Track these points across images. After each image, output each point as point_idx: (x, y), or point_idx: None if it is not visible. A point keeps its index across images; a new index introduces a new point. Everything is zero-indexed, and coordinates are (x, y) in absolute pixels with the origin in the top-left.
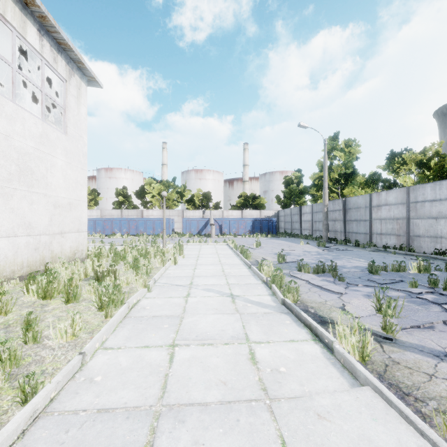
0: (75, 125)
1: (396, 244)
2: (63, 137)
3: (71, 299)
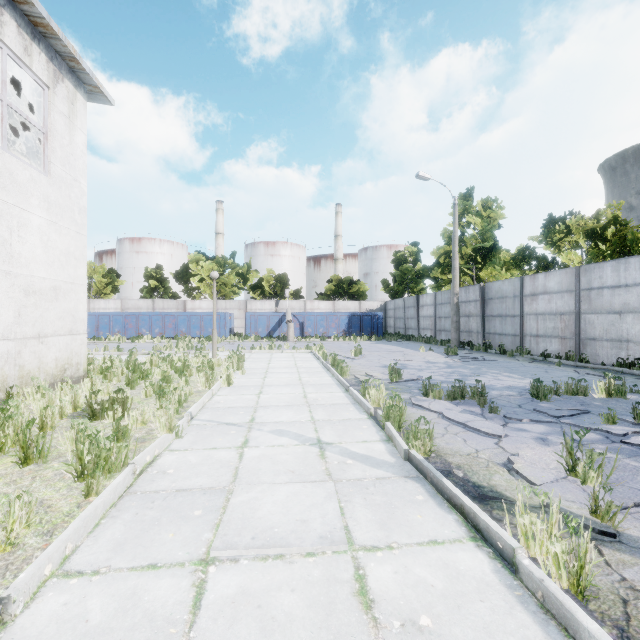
0: (64, 161)
1: (560, 351)
2: (43, 180)
3: (33, 456)
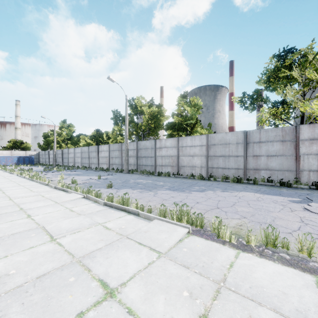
0: None
1: (73, 165)
2: None
3: None
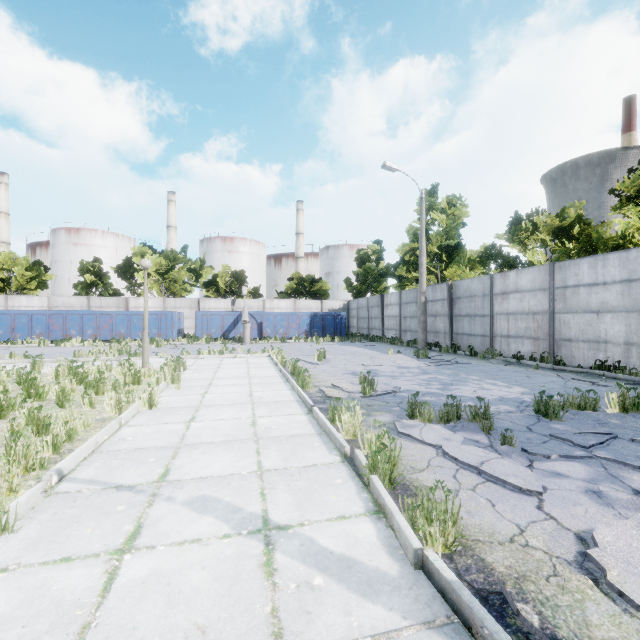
0: None
1: (532, 353)
2: None
3: None
